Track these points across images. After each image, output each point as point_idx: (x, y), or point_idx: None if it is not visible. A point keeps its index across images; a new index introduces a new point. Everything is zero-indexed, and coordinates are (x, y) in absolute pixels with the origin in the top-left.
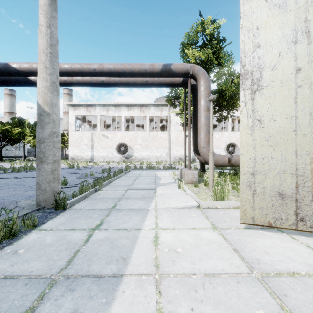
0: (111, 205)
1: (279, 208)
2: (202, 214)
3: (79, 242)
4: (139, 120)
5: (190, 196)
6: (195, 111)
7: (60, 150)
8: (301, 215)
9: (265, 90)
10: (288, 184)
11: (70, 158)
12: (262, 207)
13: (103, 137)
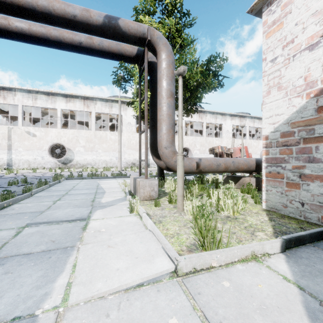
0: None
1: None
2: (191, 309)
3: None
4: (83, 117)
5: (153, 237)
6: (154, 98)
7: None
8: None
9: None
10: None
11: None
12: None
13: (28, 134)
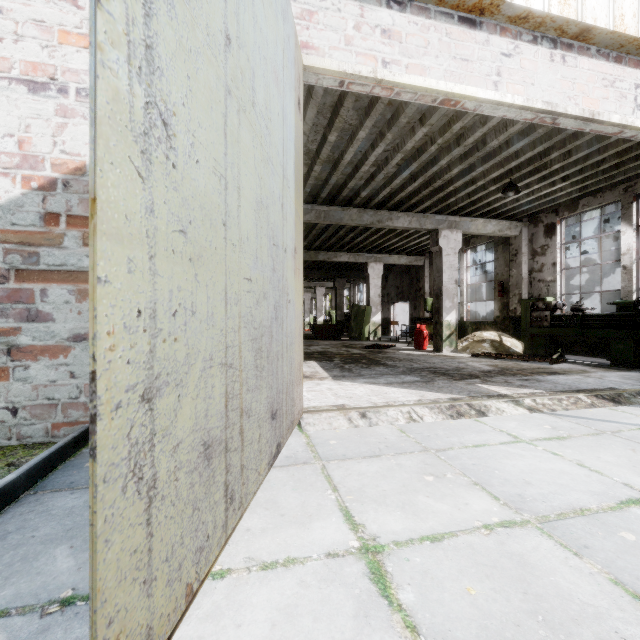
0: None
1: (205, 501)
2: None
3: None
4: None
5: None
6: None
7: None
8: (231, 486)
9: (180, 1)
10: (217, 403)
11: None
12: (173, 542)
13: None
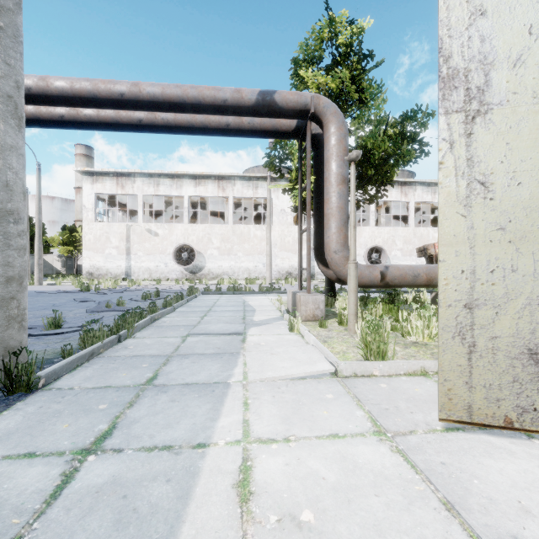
0: (145, 375)
1: (529, 384)
2: (345, 392)
3: (30, 503)
4: (215, 205)
5: (315, 350)
6: (320, 184)
7: (68, 258)
8: None
9: (497, 113)
10: None
11: (84, 272)
12: (490, 382)
13: (150, 233)
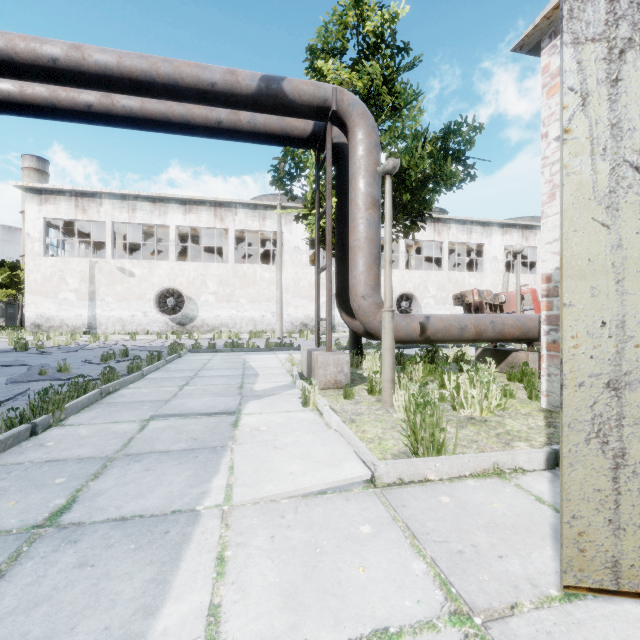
0: (51, 504)
1: None
2: (389, 519)
3: None
4: (212, 239)
5: (340, 438)
6: (343, 209)
7: (9, 305)
8: None
9: None
10: None
11: (28, 323)
12: None
13: (122, 273)
